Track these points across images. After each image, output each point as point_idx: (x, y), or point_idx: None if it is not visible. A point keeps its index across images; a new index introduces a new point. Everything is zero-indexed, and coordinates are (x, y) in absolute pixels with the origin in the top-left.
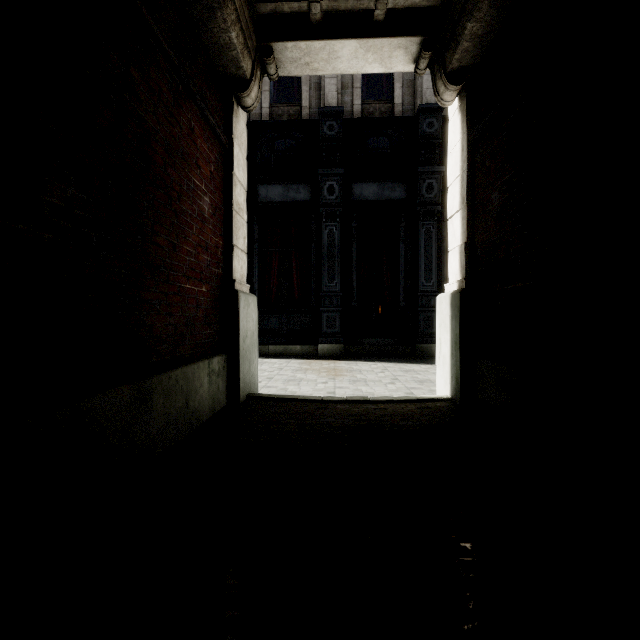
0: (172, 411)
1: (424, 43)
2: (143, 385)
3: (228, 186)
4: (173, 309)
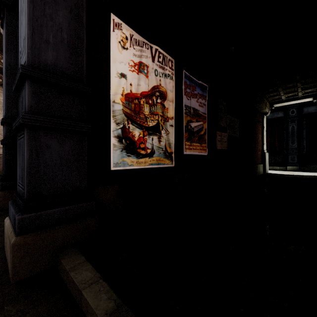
0: (258, 170)
1: (313, 98)
2: (257, 165)
3: (262, 132)
4: (257, 156)
